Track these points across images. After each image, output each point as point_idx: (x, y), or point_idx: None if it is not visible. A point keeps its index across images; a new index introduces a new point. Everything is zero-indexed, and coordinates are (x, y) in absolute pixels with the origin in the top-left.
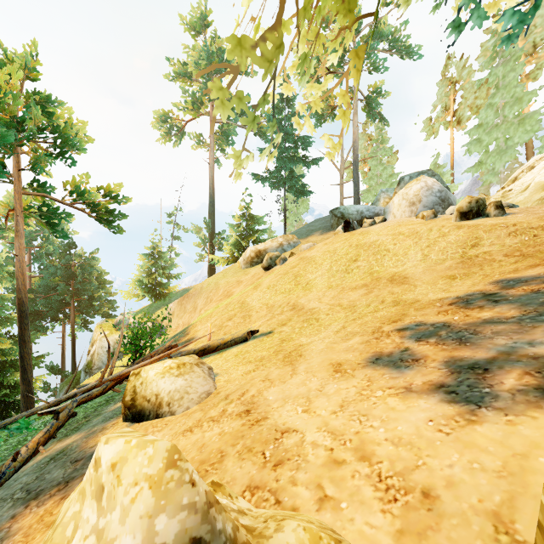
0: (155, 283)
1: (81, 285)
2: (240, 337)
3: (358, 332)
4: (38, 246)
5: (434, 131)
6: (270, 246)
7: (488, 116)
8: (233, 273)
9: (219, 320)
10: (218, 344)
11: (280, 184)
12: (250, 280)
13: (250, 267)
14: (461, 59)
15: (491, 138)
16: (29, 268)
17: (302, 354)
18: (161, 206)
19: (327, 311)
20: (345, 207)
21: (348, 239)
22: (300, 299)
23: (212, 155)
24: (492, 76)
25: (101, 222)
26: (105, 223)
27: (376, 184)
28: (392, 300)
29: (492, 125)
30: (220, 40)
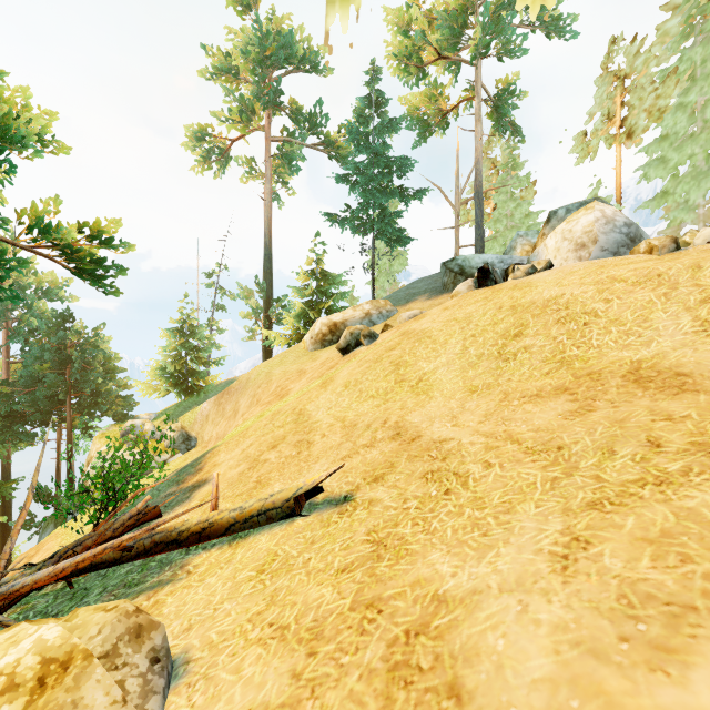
0: (185, 372)
1: (80, 374)
2: (280, 506)
3: (684, 606)
4: (17, 319)
5: (591, 150)
6: (352, 316)
7: (677, 123)
8: (295, 357)
9: (256, 447)
10: (231, 521)
11: (366, 227)
12: (317, 369)
13: (320, 348)
14: (633, 42)
15: (683, 156)
16: (6, 350)
17: (461, 688)
18: (197, 262)
19: (483, 454)
20: (465, 258)
21: (491, 297)
22: (410, 414)
23: (269, 188)
24: (684, 63)
25: (81, 276)
26: (89, 278)
27: (506, 229)
28: (689, 441)
29: (684, 135)
30: (279, 19)
